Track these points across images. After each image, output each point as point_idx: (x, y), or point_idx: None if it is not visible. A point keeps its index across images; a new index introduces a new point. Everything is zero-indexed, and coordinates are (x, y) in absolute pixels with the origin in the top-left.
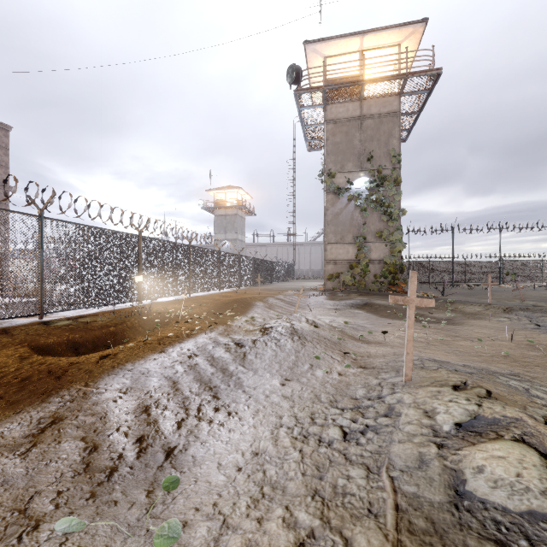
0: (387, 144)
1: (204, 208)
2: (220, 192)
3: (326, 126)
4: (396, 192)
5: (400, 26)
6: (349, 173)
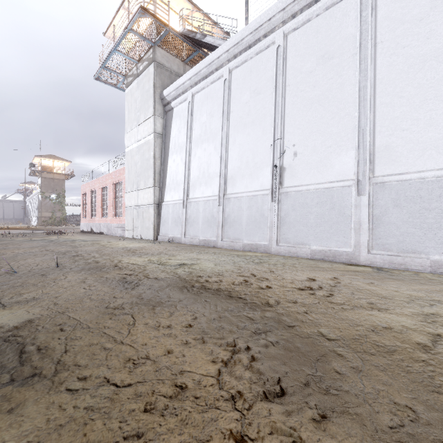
0: (62, 187)
1: None
2: None
3: (42, 178)
4: (64, 200)
5: (65, 161)
6: (50, 193)
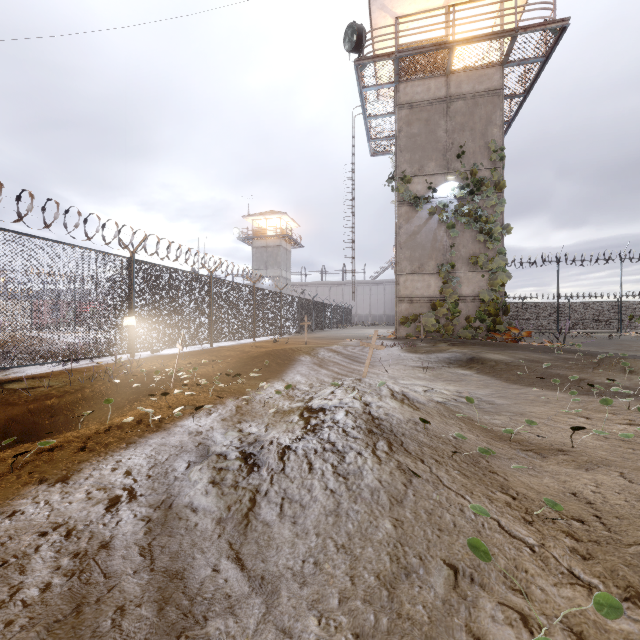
0: (485, 135)
1: (240, 238)
2: (260, 219)
3: (399, 112)
4: (497, 202)
5: None
6: (430, 177)
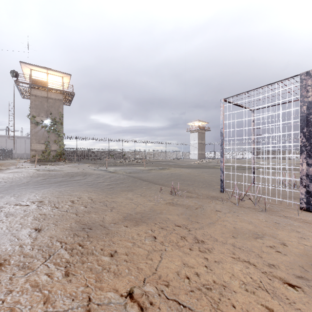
0: (58, 110)
1: None
2: None
3: (32, 96)
4: (61, 127)
5: (62, 73)
6: (42, 117)
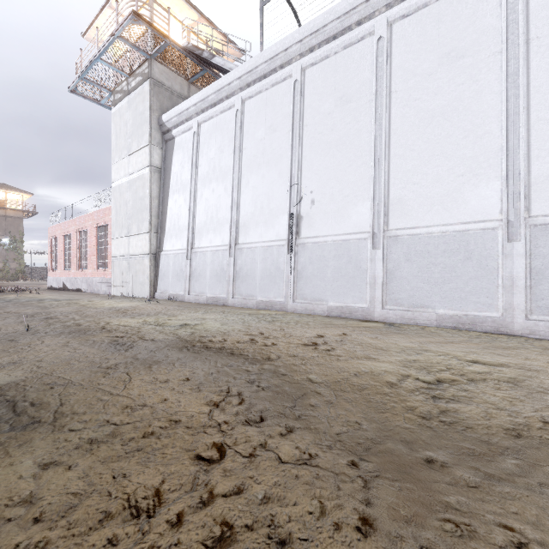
0: (18, 228)
1: None
2: None
3: None
4: (22, 245)
5: (23, 192)
6: (0, 236)
